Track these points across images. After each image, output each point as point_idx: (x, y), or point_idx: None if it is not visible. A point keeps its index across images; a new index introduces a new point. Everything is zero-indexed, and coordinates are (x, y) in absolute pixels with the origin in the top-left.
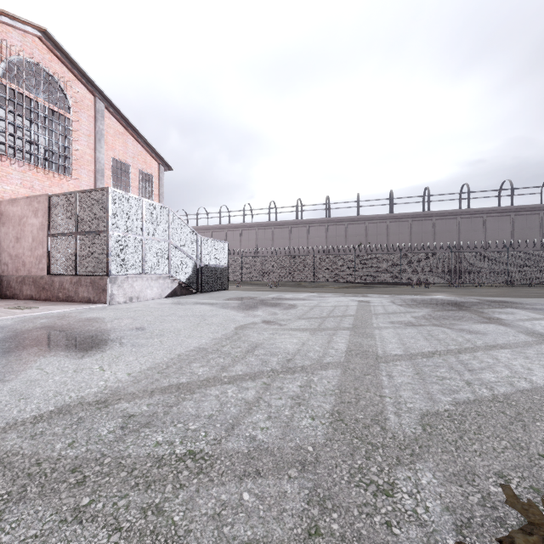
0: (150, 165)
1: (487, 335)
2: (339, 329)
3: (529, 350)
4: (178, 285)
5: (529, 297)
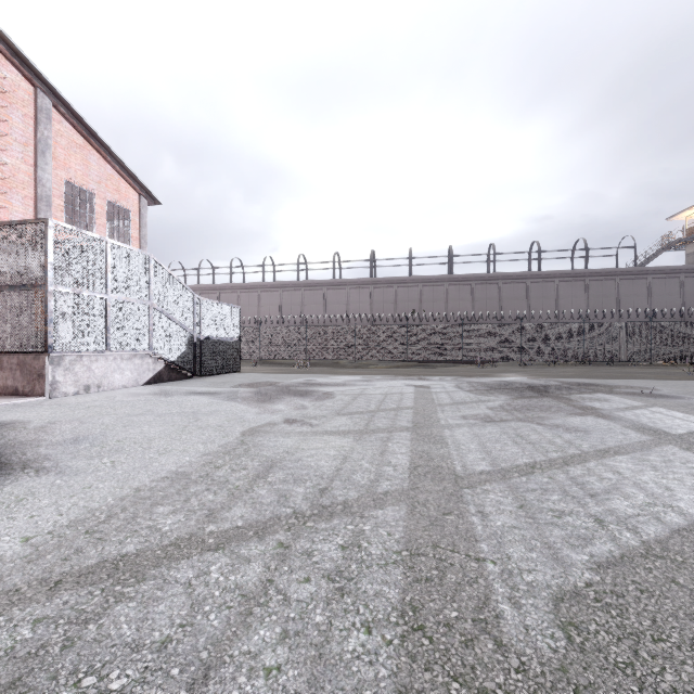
0: (126, 195)
1: (590, 433)
2: (395, 430)
3: (651, 456)
4: (164, 366)
5: (614, 377)
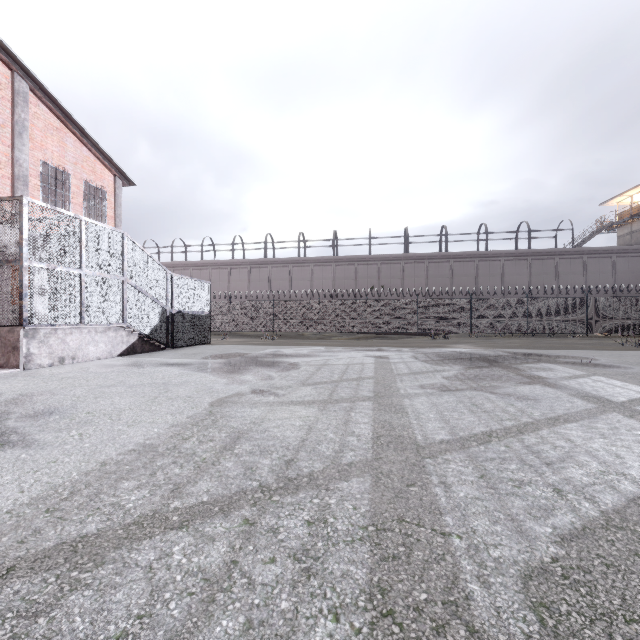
0: (102, 176)
1: (539, 401)
2: (358, 400)
3: (598, 423)
4: (137, 338)
5: (555, 348)
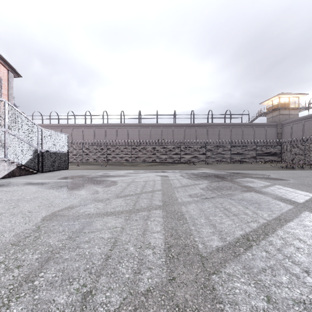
0: None
1: (261, 204)
2: (152, 208)
3: (305, 221)
4: (16, 167)
5: (247, 169)
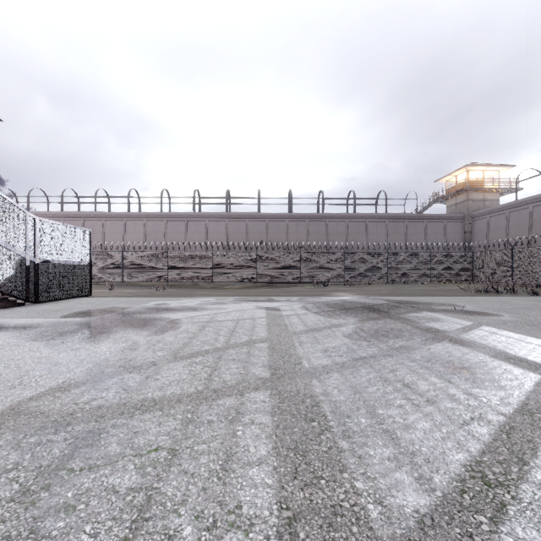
0: None
1: (473, 372)
2: (248, 387)
3: None
4: None
5: (419, 295)
